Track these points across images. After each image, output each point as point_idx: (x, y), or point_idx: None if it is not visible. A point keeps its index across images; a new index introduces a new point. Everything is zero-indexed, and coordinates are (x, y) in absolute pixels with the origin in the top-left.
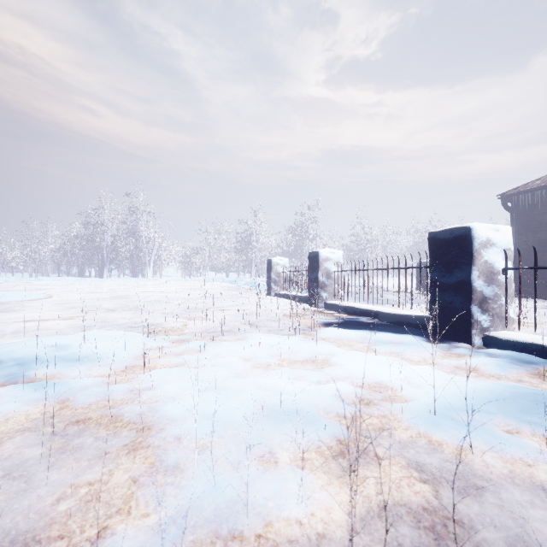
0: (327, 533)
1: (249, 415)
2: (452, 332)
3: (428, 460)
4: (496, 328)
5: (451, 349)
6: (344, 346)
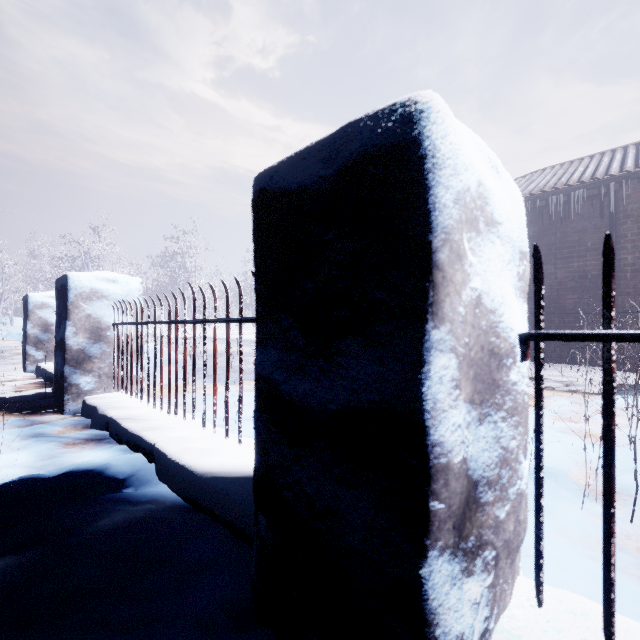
0: None
1: None
2: None
3: None
4: (500, 604)
5: None
6: None
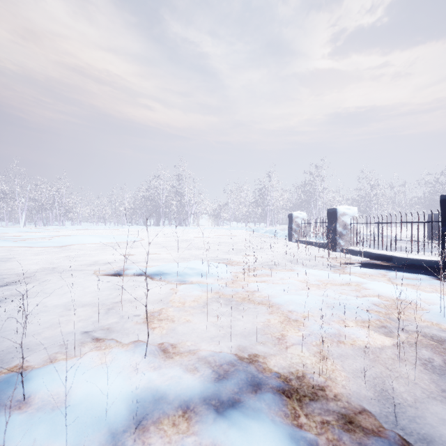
0: (384, 348)
1: (322, 306)
2: None
3: (439, 335)
4: None
5: None
6: (367, 278)
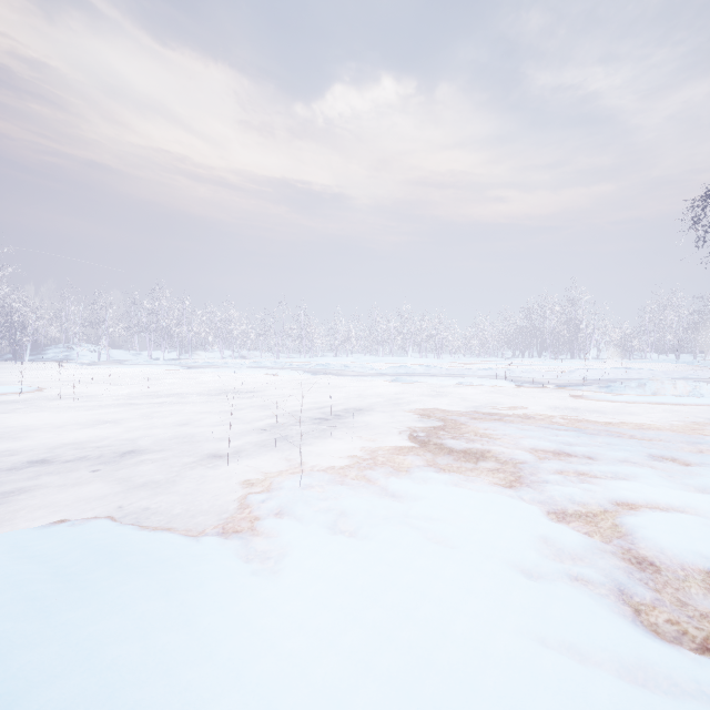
0: None
1: None
2: None
3: None
4: None
5: None
6: None
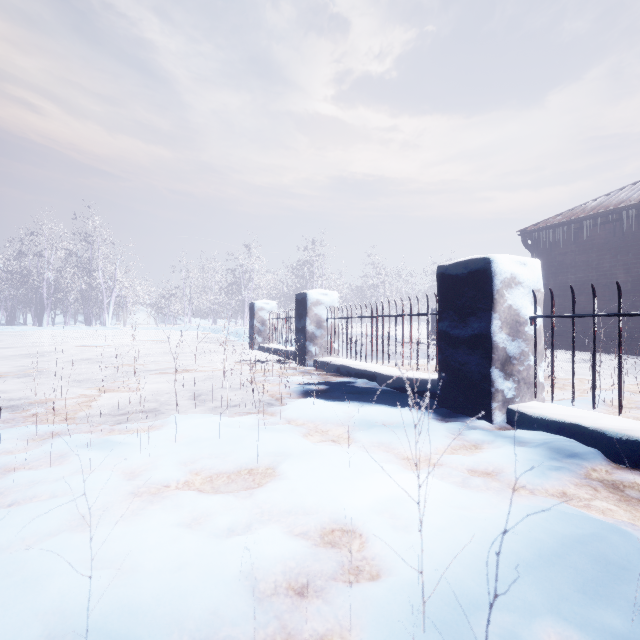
0: None
1: None
2: (467, 404)
3: None
4: (522, 399)
5: (465, 434)
6: (314, 434)
